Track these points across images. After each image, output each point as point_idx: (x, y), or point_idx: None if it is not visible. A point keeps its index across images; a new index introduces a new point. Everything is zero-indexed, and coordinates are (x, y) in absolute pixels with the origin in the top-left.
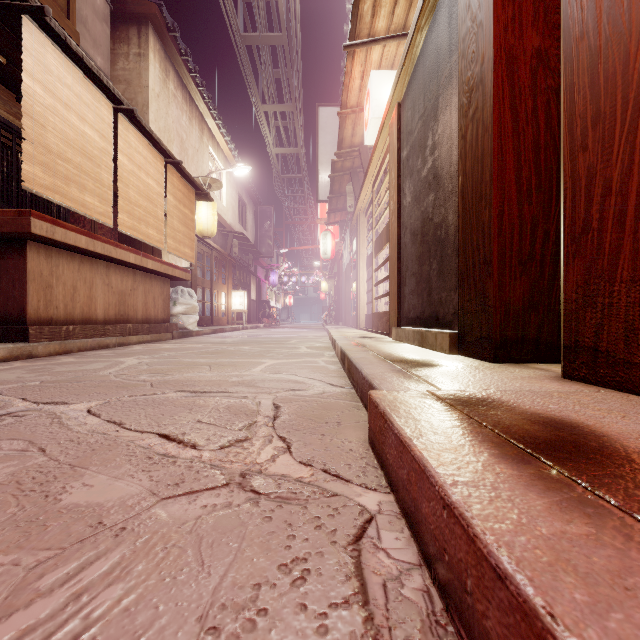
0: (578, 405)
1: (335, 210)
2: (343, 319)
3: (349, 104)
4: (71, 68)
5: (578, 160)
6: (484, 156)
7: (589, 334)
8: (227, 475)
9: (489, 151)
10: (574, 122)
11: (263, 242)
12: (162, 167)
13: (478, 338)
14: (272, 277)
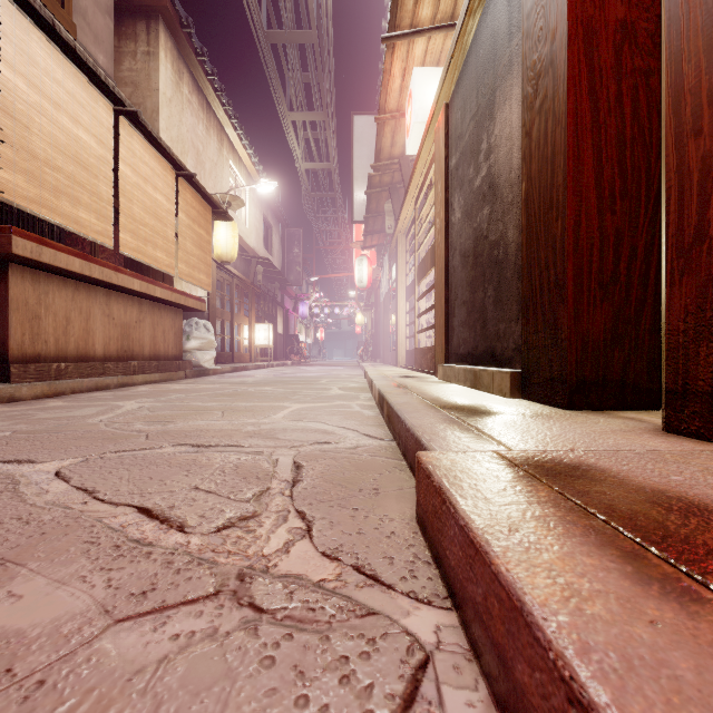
0: (709, 475)
1: (372, 232)
2: (381, 355)
3: (388, 108)
4: (62, 60)
5: (688, 149)
6: (555, 155)
7: (704, 375)
8: (219, 577)
9: (562, 148)
10: (682, 100)
11: (291, 269)
12: (173, 180)
13: (547, 379)
14: (301, 308)
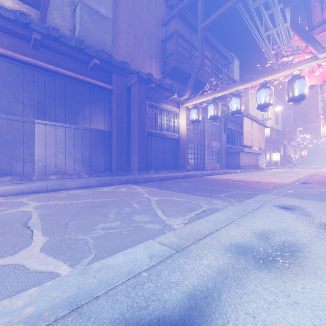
0: None
1: None
2: None
3: (325, 98)
4: (247, 119)
5: None
6: None
7: None
8: (291, 178)
9: None
10: None
11: (287, 127)
12: (258, 126)
13: None
14: (292, 143)
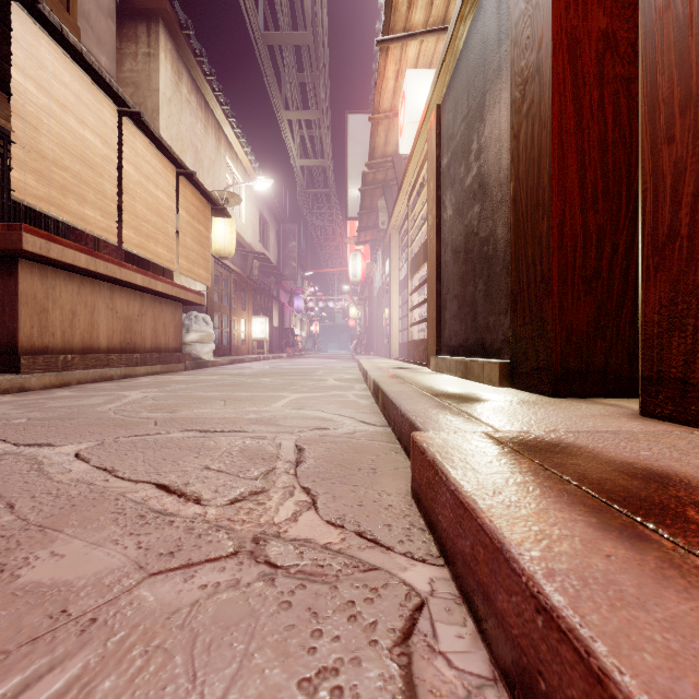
0: (675, 451)
1: (366, 228)
2: (374, 348)
3: (382, 108)
4: (69, 64)
5: (662, 154)
6: (541, 157)
7: (676, 363)
8: (236, 540)
9: (548, 151)
10: (656, 109)
11: (286, 264)
12: (173, 178)
13: (534, 368)
14: (296, 302)
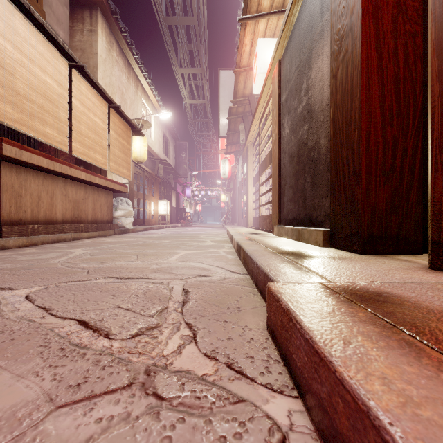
0: None
1: (231, 143)
2: (237, 220)
3: (242, 64)
4: (35, 32)
5: None
6: (353, 88)
7: None
8: (132, 372)
9: (358, 84)
10: None
11: (180, 167)
12: (106, 110)
13: (348, 234)
14: (187, 191)
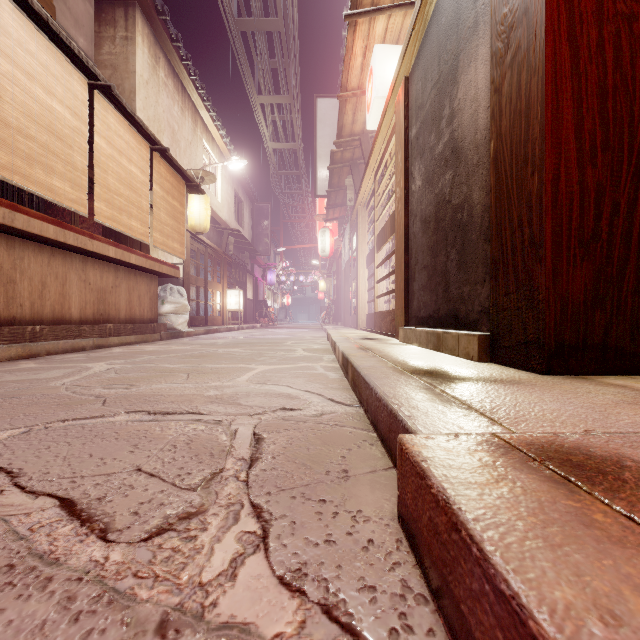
0: None
1: (334, 205)
2: (342, 319)
3: (350, 86)
4: (35, 33)
5: None
6: (531, 106)
7: None
8: (131, 628)
9: (539, 98)
10: None
11: (260, 240)
12: (147, 154)
13: (521, 342)
14: (269, 276)
